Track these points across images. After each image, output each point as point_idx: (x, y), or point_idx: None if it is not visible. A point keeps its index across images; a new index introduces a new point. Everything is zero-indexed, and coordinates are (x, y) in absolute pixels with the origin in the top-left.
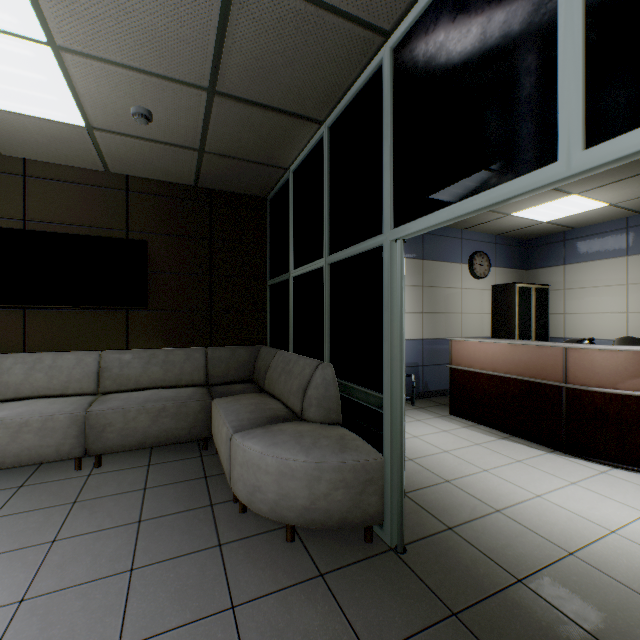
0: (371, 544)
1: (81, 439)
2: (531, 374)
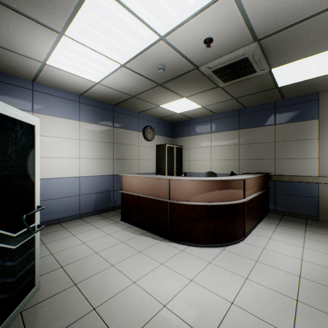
0: None
1: None
2: (156, 195)
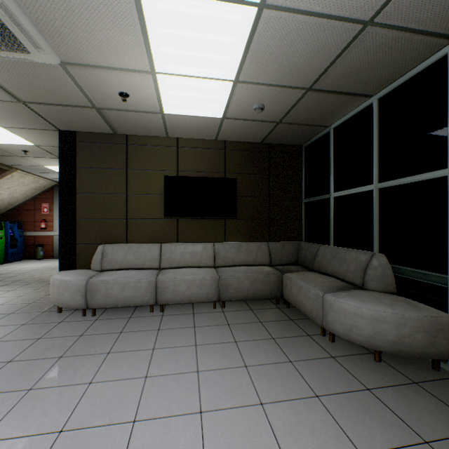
0: (439, 371)
1: (217, 291)
2: None
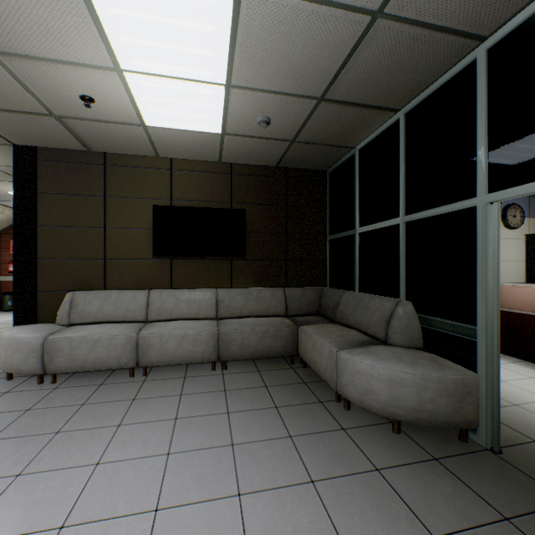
0: (467, 443)
1: (216, 349)
2: None
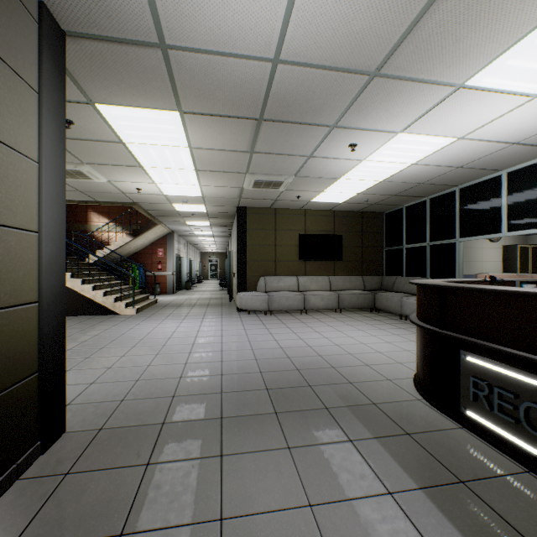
0: None
1: (337, 303)
2: None
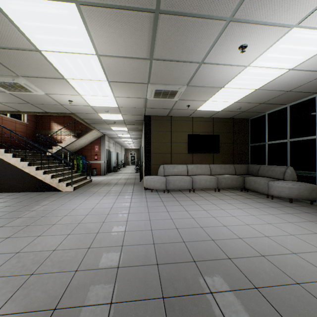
0: (313, 204)
1: (216, 184)
2: None
